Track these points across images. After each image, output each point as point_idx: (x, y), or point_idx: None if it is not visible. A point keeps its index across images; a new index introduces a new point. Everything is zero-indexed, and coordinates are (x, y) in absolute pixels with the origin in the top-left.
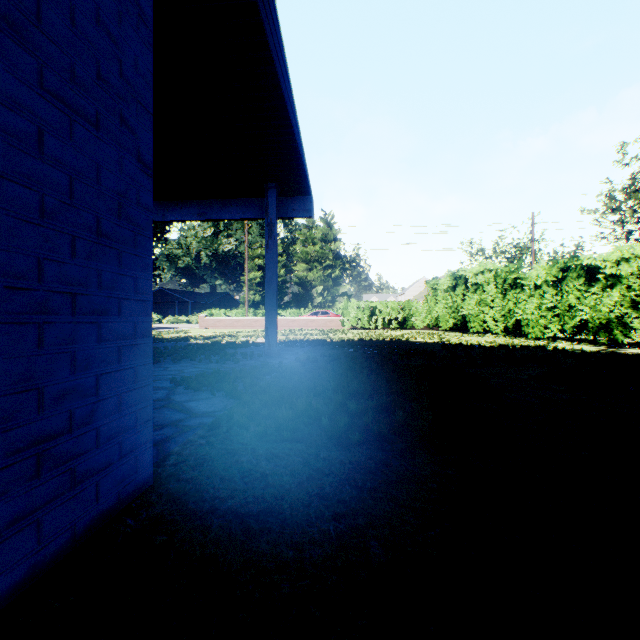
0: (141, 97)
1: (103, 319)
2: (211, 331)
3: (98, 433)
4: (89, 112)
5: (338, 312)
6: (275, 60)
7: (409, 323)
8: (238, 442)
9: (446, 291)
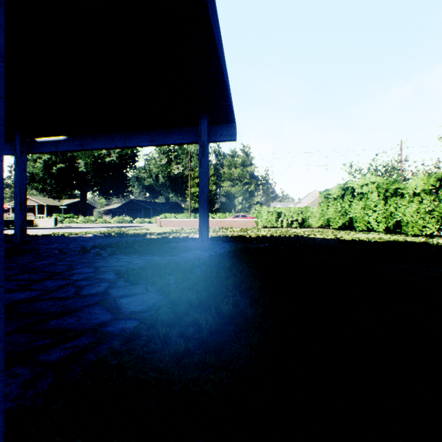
0: None
1: None
2: (164, 229)
3: None
4: None
5: (253, 215)
6: None
7: (306, 223)
8: (152, 366)
9: (336, 199)
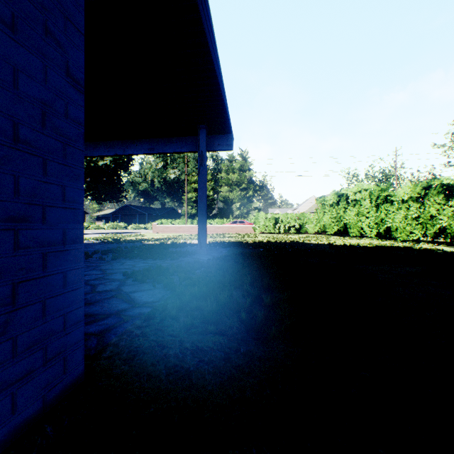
0: (71, 15)
1: (21, 226)
2: (160, 235)
3: (15, 342)
4: (2, 11)
5: (251, 221)
6: (203, 21)
7: (303, 229)
8: (168, 333)
9: (331, 205)
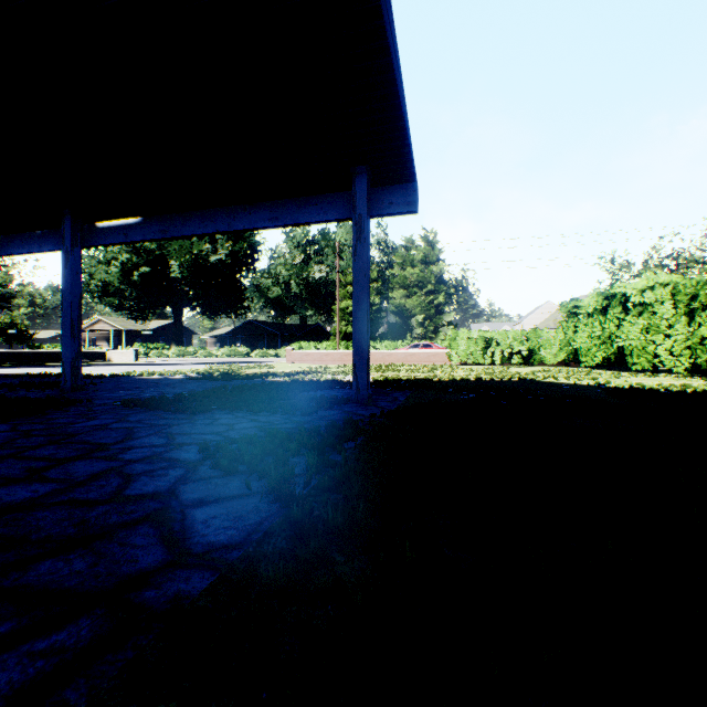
0: None
1: None
2: (297, 366)
3: None
4: None
5: (442, 344)
6: None
7: (536, 357)
8: None
9: (591, 315)
